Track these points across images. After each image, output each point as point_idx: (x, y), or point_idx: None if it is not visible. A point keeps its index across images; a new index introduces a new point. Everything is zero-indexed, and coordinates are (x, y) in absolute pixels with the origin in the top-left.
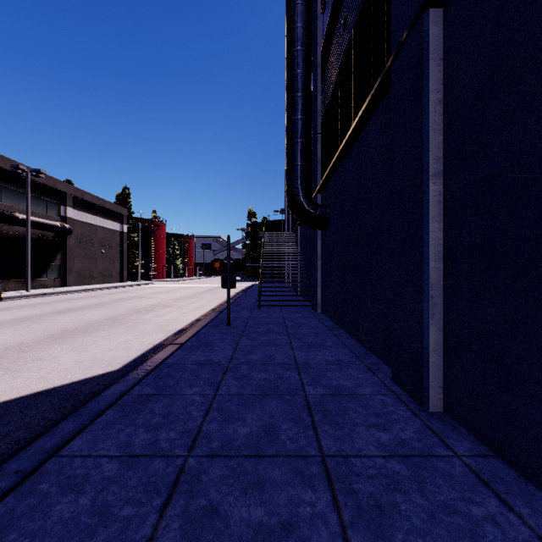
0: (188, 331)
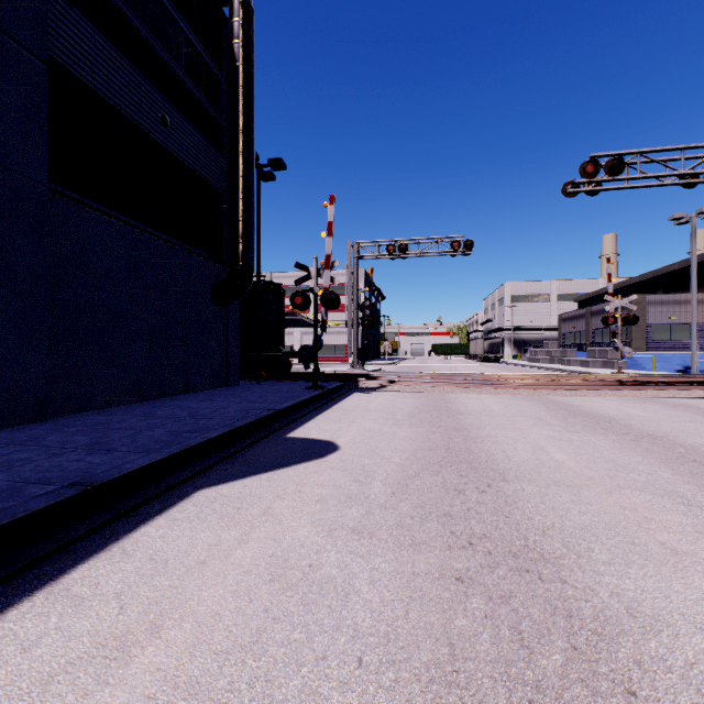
0: None
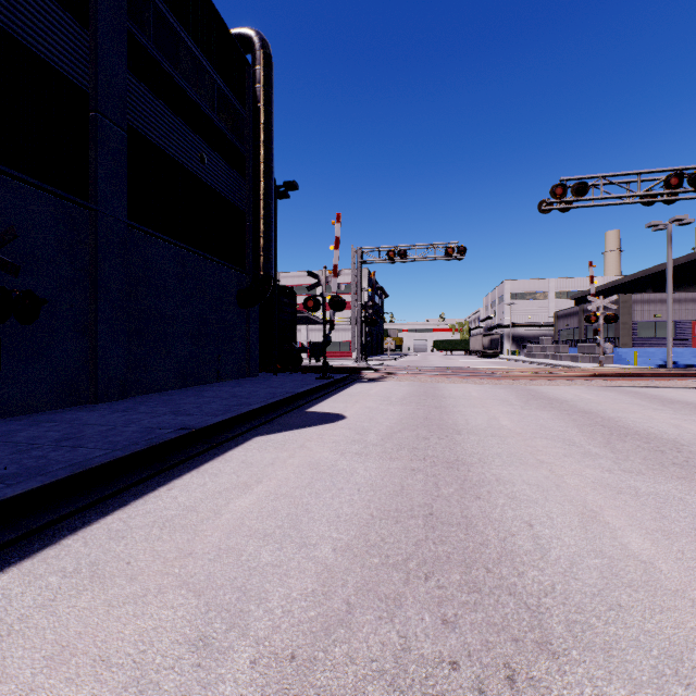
0: (131, 451)
